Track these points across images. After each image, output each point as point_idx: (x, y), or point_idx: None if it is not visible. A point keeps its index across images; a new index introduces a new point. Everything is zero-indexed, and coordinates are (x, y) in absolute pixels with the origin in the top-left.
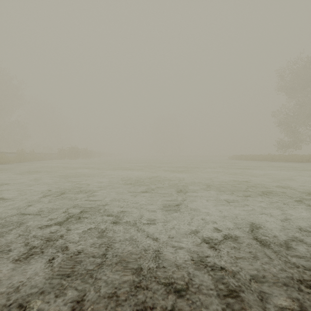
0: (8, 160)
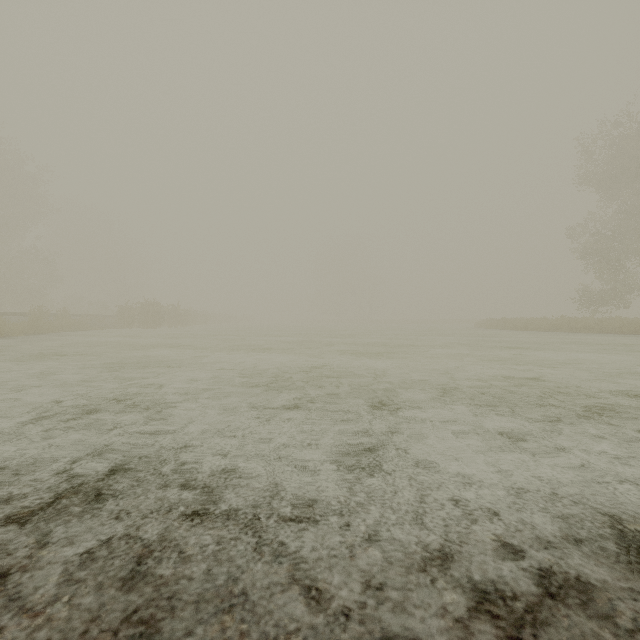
0: (9, 329)
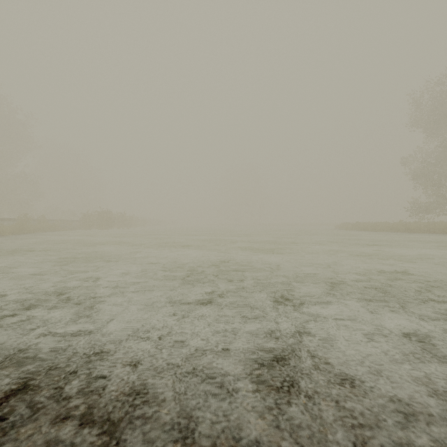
0: (2, 230)
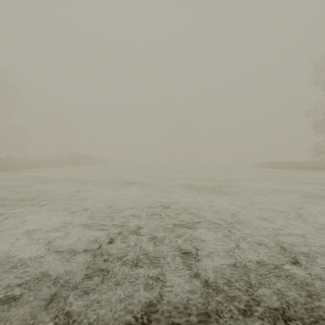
0: None
